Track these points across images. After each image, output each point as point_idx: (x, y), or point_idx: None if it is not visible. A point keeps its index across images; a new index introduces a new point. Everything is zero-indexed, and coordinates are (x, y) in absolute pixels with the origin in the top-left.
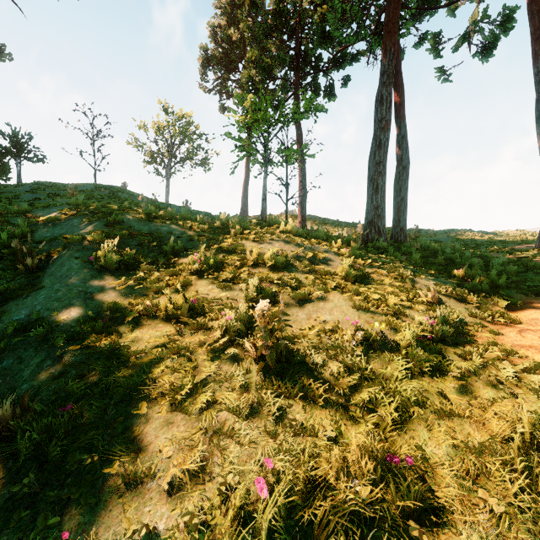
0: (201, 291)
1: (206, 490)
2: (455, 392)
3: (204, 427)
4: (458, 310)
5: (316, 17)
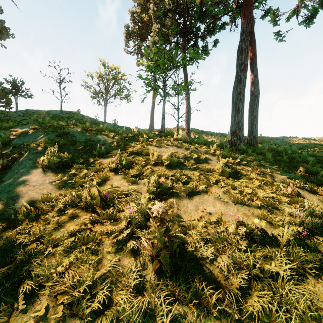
0: (115, 185)
1: None
2: None
3: None
4: (313, 200)
5: (197, 1)
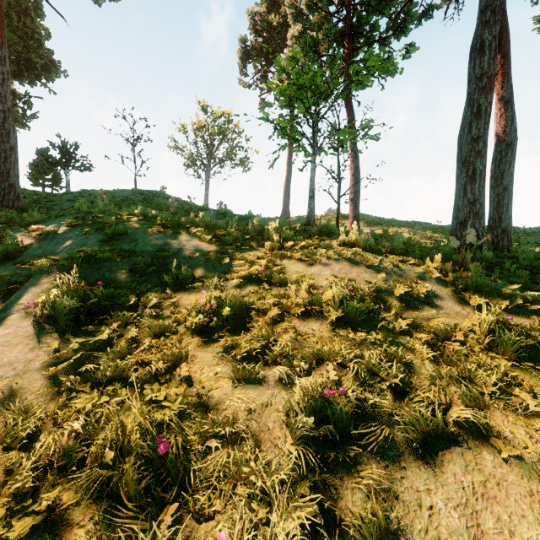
0: (198, 382)
1: None
2: None
3: None
4: None
5: None
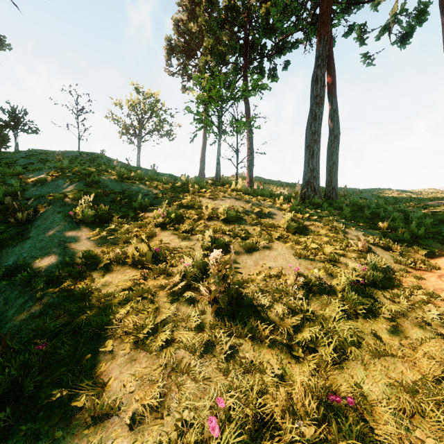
0: (163, 241)
1: (163, 425)
2: (386, 332)
3: (163, 364)
4: (385, 257)
5: (262, 11)
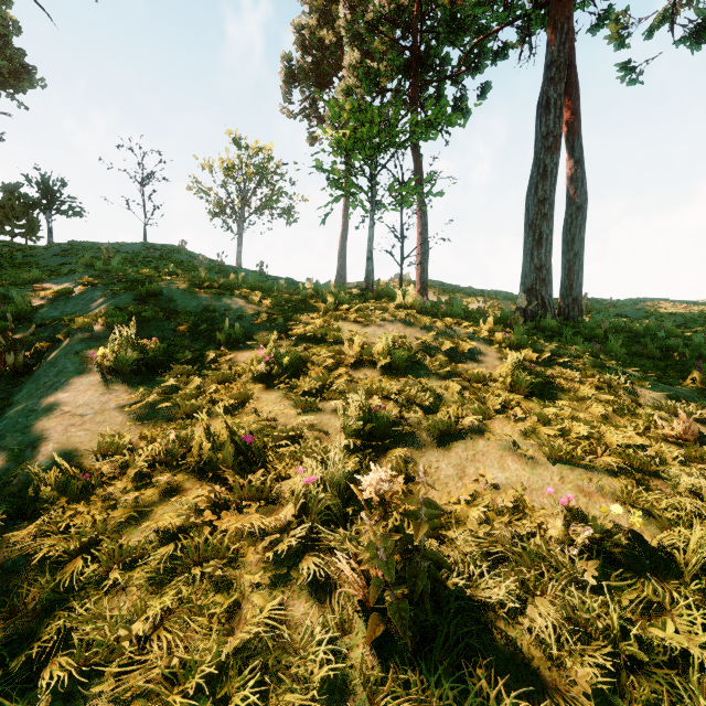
0: (266, 413)
1: None
2: None
3: None
4: None
5: None
